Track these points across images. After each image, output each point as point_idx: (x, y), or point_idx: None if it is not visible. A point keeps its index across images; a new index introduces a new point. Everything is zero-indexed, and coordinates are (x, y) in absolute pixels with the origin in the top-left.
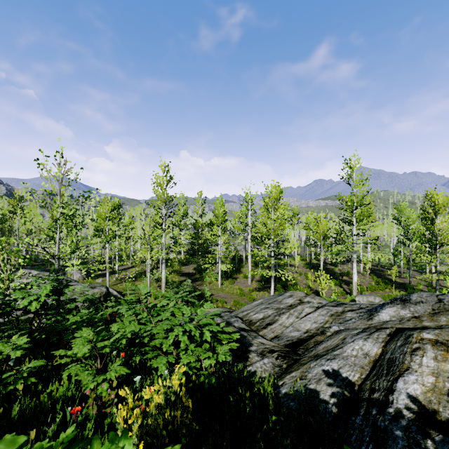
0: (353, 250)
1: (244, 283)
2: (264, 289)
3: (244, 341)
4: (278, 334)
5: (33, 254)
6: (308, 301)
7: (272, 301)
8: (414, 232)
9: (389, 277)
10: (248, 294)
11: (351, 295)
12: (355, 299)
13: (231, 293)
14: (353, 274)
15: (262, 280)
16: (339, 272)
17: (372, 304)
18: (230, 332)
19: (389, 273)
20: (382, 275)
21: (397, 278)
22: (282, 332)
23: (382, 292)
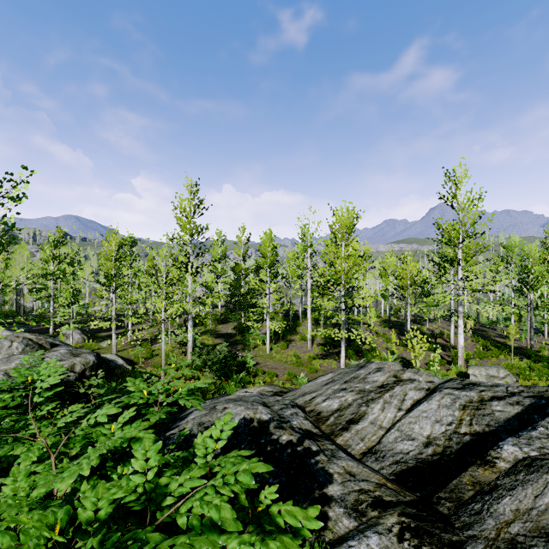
0: (458, 301)
1: (301, 348)
2: (329, 356)
3: (313, 466)
4: (372, 444)
5: (21, 308)
6: (410, 378)
7: (350, 377)
8: (537, 277)
9: (497, 339)
10: (307, 363)
11: (453, 365)
12: (467, 371)
13: (283, 362)
14: (459, 335)
15: (325, 344)
16: (430, 332)
17: (528, 387)
18: (285, 444)
19: (494, 334)
20: (486, 336)
21: (507, 340)
22: (380, 440)
23: (495, 361)
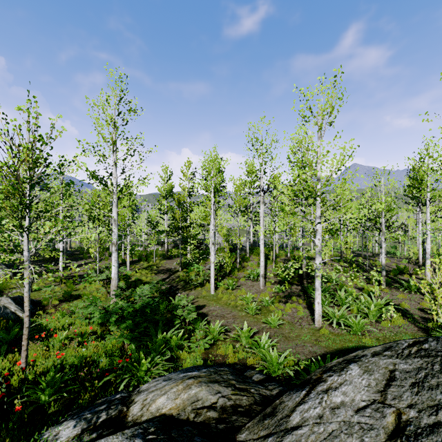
0: None
1: (252, 286)
2: (289, 297)
3: None
4: None
5: None
6: None
7: None
8: None
9: None
10: (263, 308)
11: None
12: None
13: (232, 306)
14: None
15: (280, 281)
16: (394, 268)
17: None
18: None
19: None
20: None
21: None
22: None
23: None
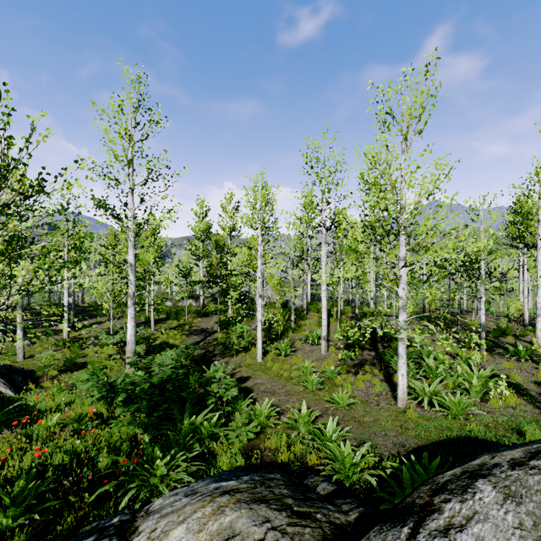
0: None
1: (312, 352)
2: (360, 367)
3: None
4: None
5: None
6: None
7: None
8: None
9: None
10: (326, 381)
11: None
12: None
13: (285, 378)
14: None
15: (347, 345)
16: (494, 328)
17: None
18: None
19: None
20: None
21: None
22: None
23: None
